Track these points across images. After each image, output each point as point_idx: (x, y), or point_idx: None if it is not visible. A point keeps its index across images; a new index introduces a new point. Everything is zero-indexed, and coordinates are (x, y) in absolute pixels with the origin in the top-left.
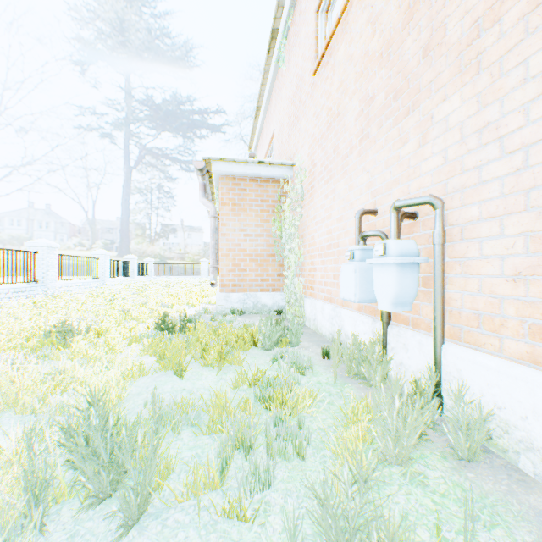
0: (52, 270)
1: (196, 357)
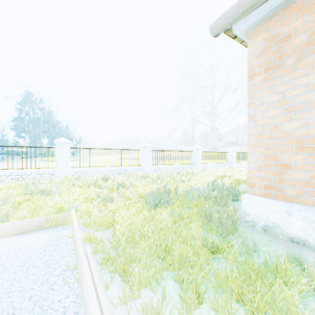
0: (233, 158)
1: (244, 183)
